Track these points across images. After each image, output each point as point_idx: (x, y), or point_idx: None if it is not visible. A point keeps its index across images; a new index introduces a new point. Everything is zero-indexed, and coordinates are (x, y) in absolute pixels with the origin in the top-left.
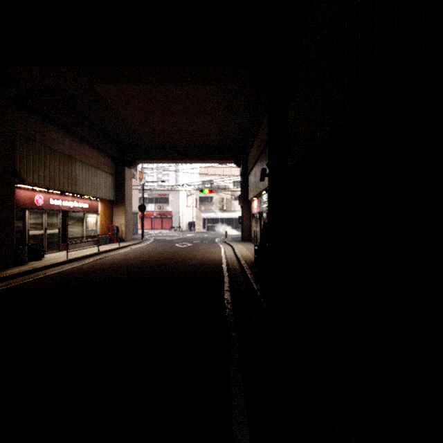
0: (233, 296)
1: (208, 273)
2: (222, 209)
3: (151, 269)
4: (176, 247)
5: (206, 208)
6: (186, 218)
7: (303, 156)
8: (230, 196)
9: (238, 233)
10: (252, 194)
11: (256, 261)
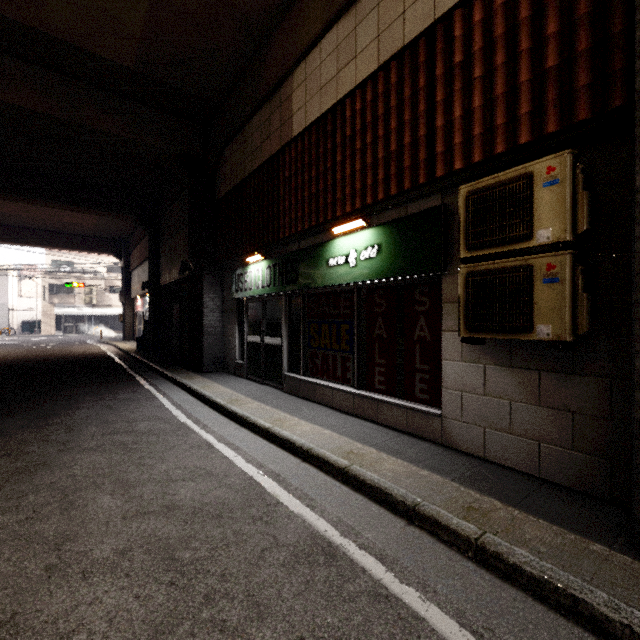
0: (122, 361)
1: (98, 357)
2: (91, 303)
3: (39, 359)
4: (37, 348)
5: (63, 301)
6: (17, 314)
7: (166, 284)
8: (104, 287)
9: (116, 335)
10: (136, 293)
11: (138, 349)
